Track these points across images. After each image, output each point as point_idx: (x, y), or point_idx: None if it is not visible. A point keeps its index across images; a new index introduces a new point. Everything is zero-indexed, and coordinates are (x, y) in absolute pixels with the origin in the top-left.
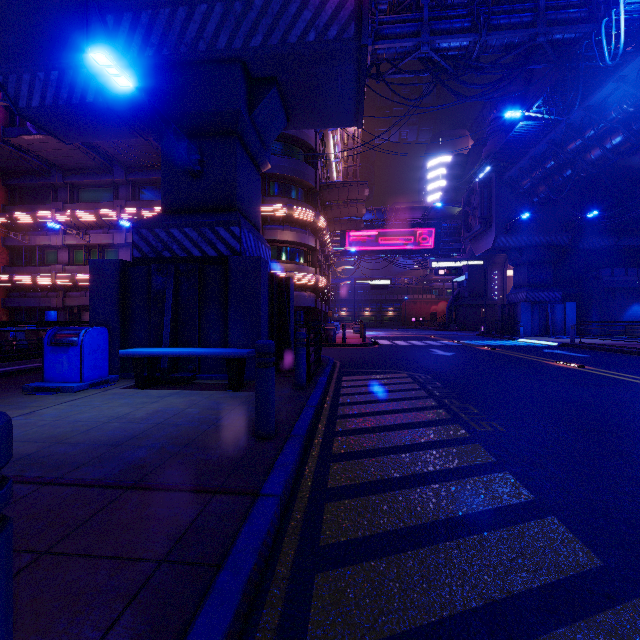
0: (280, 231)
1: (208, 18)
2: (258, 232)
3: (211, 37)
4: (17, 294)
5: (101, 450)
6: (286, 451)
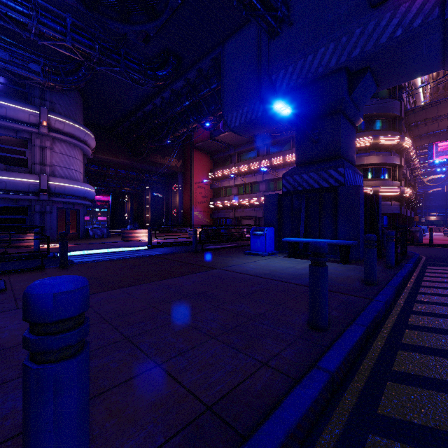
0: (366, 157)
1: (325, 54)
2: (354, 167)
3: (326, 63)
4: (216, 211)
5: (293, 276)
6: (385, 290)
